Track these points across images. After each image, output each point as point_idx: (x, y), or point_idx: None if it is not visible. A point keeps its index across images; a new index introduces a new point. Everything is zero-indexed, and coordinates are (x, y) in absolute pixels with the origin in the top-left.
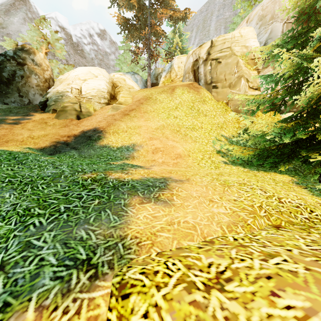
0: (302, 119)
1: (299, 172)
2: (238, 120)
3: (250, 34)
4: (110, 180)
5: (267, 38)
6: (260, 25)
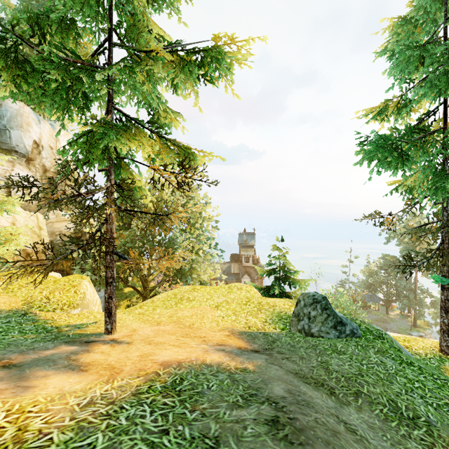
0: None
1: None
2: None
3: None
4: None
5: None
6: None
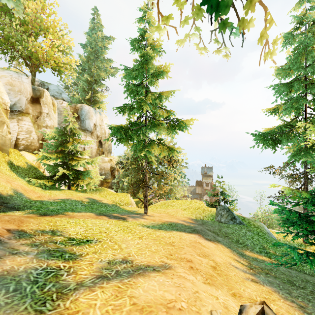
0: (68, 168)
1: (56, 187)
2: (3, 155)
3: (2, 88)
4: (90, 202)
5: (17, 101)
6: (10, 88)
